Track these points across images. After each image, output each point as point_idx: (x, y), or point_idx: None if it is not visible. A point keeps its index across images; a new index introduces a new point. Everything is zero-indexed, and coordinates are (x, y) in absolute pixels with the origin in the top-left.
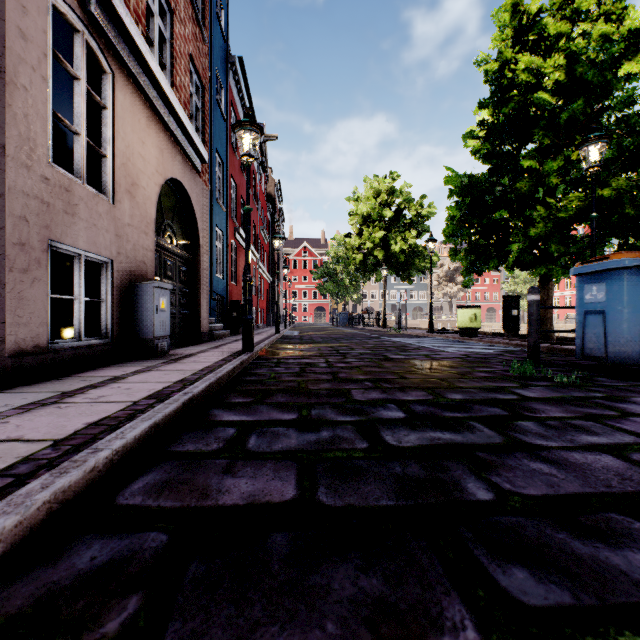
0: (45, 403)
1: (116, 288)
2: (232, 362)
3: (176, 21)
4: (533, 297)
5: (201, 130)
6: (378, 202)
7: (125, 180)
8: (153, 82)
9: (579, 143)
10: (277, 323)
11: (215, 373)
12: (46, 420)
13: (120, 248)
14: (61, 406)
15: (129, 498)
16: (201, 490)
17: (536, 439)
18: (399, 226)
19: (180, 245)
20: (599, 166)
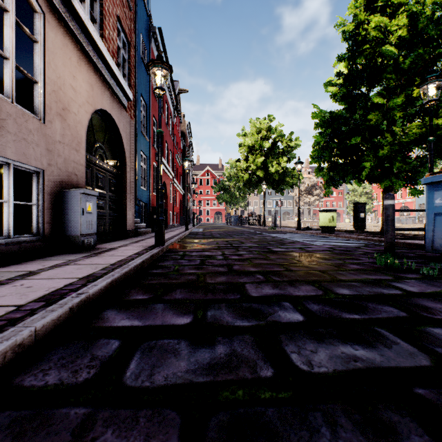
0: None
1: (47, 194)
2: (142, 256)
3: None
4: (390, 202)
5: (127, 76)
6: (259, 137)
7: (56, 105)
8: (82, 28)
9: (420, 82)
10: (186, 223)
11: (122, 268)
12: None
13: (51, 160)
14: None
15: None
16: None
17: None
18: (274, 154)
19: (110, 163)
20: (436, 100)
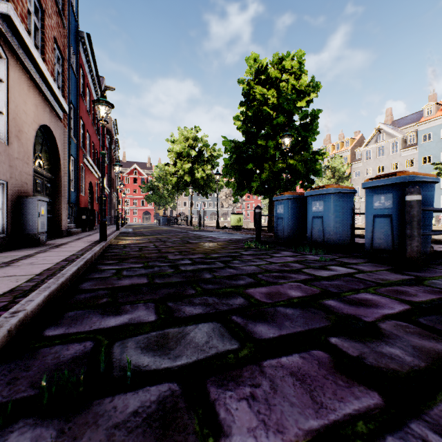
0: (1, 266)
1: (9, 200)
2: (98, 246)
3: (46, 16)
4: (258, 210)
5: (61, 88)
6: (187, 144)
7: (15, 129)
8: (33, 63)
9: (281, 136)
10: (117, 223)
11: (92, 251)
12: (16, 270)
13: (12, 174)
14: (14, 266)
15: (84, 287)
16: (111, 284)
17: (235, 265)
18: (200, 161)
19: (46, 169)
20: (288, 148)
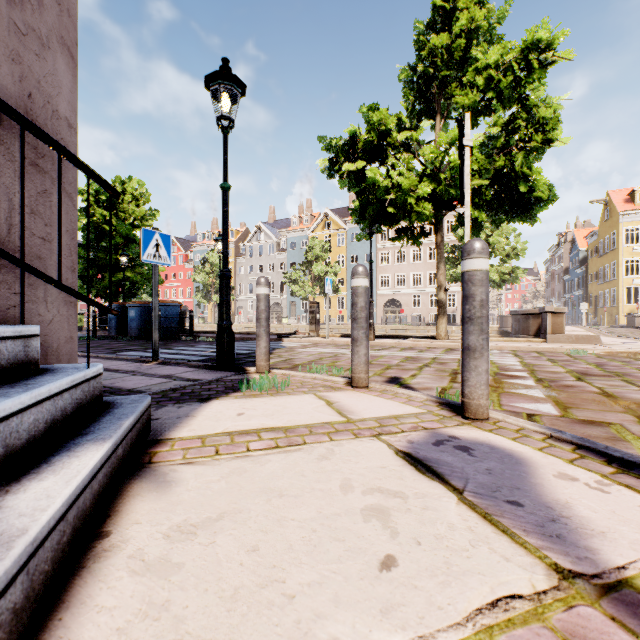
0: None
1: None
2: None
3: None
4: (94, 314)
5: None
6: None
7: None
8: None
9: (119, 254)
10: None
11: None
12: None
13: None
14: None
15: None
16: None
17: None
18: None
19: None
20: (126, 265)
